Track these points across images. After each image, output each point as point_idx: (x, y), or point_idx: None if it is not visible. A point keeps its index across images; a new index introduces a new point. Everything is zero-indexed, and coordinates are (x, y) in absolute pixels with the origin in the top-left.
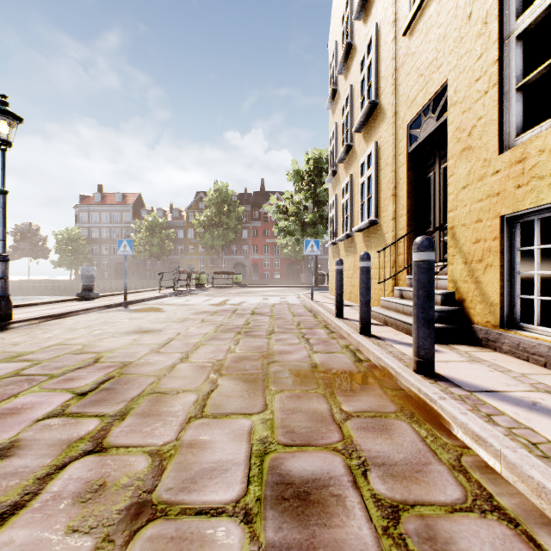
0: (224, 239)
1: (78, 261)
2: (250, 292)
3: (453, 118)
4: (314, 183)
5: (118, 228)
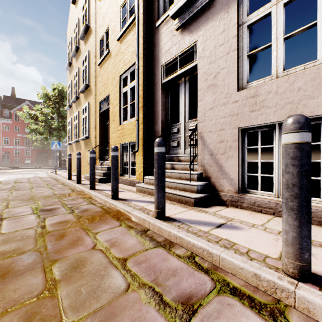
0: None
1: None
2: (6, 172)
3: (111, 108)
4: (59, 104)
5: None
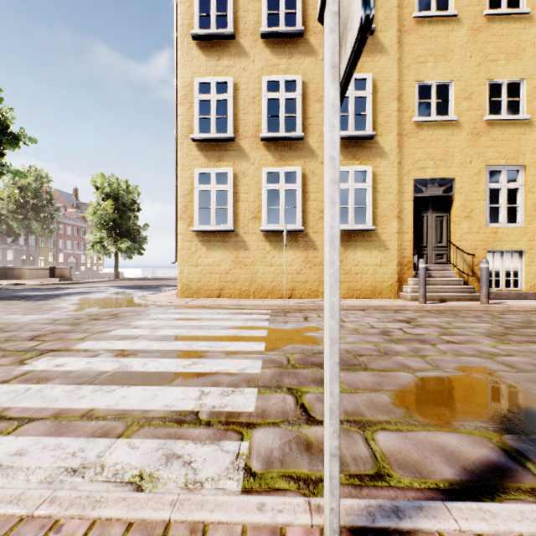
0: None
1: None
2: None
3: (459, 199)
4: None
5: None
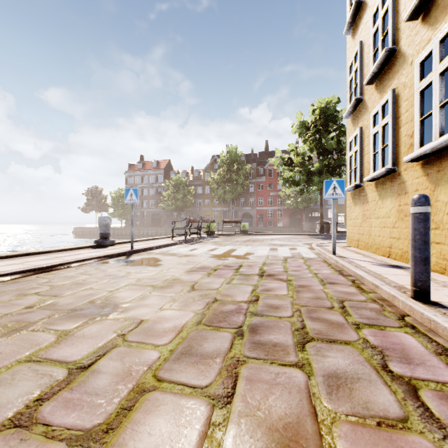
0: (233, 193)
1: (126, 213)
2: (256, 240)
3: None
4: (320, 133)
5: (154, 187)
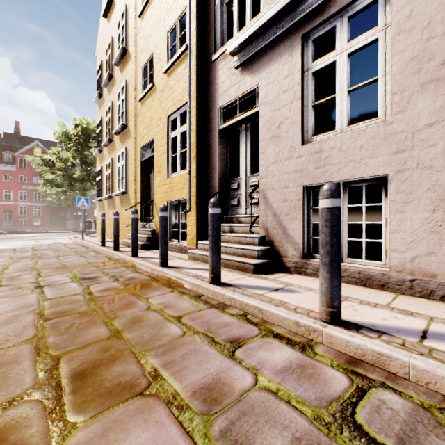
0: None
1: None
2: (14, 237)
3: (156, 156)
4: (82, 146)
5: None
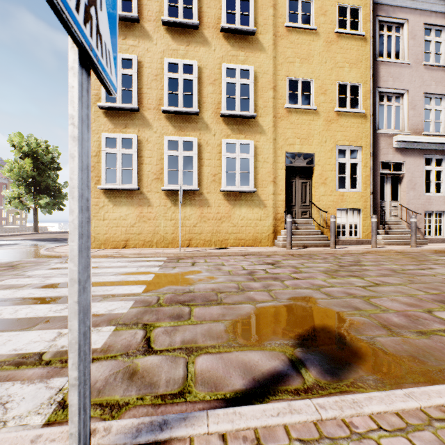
0: None
1: None
2: None
3: (318, 169)
4: None
5: None
